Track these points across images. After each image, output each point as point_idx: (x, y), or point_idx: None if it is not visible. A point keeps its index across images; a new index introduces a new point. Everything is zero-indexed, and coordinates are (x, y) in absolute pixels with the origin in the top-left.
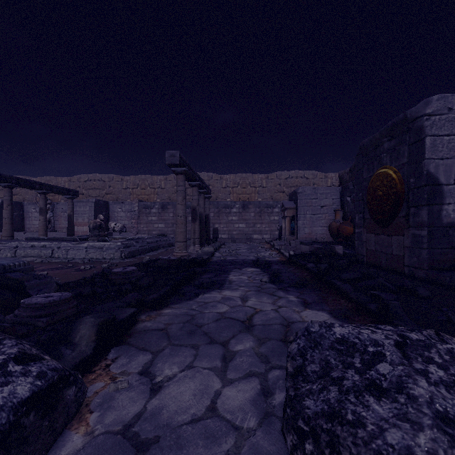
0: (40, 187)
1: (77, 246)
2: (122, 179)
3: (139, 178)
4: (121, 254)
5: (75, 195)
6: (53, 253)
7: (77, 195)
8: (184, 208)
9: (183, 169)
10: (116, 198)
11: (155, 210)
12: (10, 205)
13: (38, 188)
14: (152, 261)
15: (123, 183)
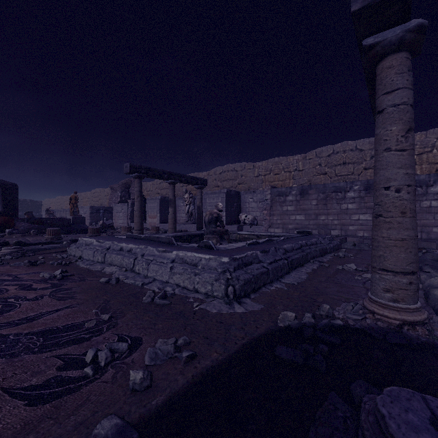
0: (168, 176)
1: (162, 255)
2: (254, 166)
3: (272, 162)
4: (225, 288)
5: (203, 185)
6: (134, 264)
7: (206, 184)
8: (409, 161)
9: (409, 26)
10: (248, 188)
11: (291, 198)
12: (139, 196)
13: (166, 177)
14: (310, 353)
15: (254, 171)
